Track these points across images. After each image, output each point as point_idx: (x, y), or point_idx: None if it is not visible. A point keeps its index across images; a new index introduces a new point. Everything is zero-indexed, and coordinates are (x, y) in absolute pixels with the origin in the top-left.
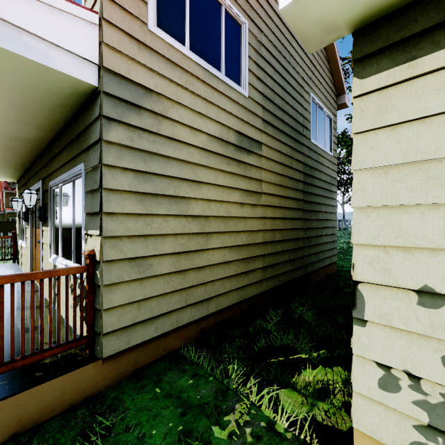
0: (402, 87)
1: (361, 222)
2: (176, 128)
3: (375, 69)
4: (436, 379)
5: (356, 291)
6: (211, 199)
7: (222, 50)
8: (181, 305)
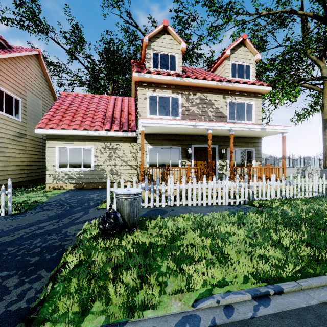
0: (51, 143)
1: (47, 158)
2: (2, 134)
3: (48, 140)
4: (54, 174)
5: (46, 166)
6: (11, 152)
7: (14, 110)
8: (3, 179)
